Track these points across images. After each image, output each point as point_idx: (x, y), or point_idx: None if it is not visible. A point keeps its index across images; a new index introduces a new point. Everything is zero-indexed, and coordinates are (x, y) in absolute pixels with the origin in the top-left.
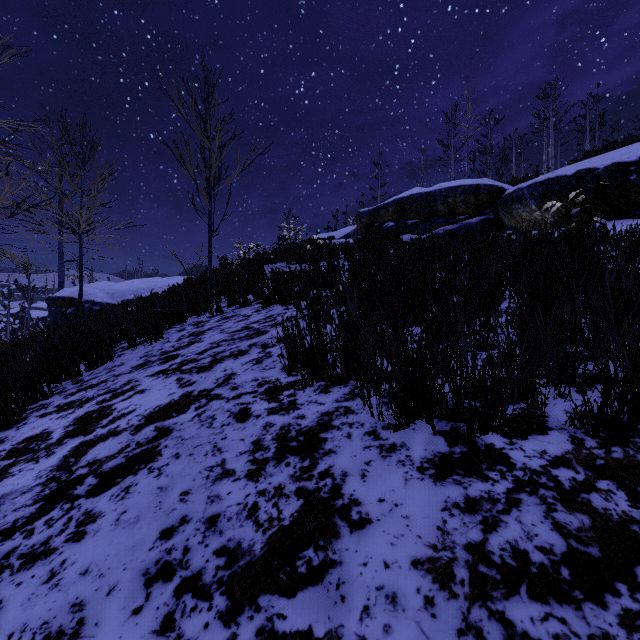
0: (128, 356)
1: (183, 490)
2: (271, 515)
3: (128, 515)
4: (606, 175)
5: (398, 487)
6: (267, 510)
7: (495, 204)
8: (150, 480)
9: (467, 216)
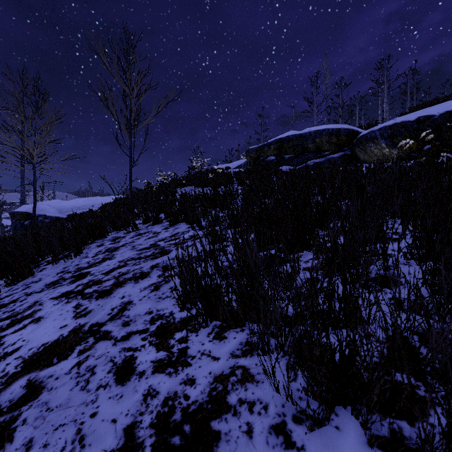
0: (48, 271)
1: None
2: None
3: None
4: (441, 120)
5: None
6: None
7: (352, 143)
8: None
9: (330, 152)
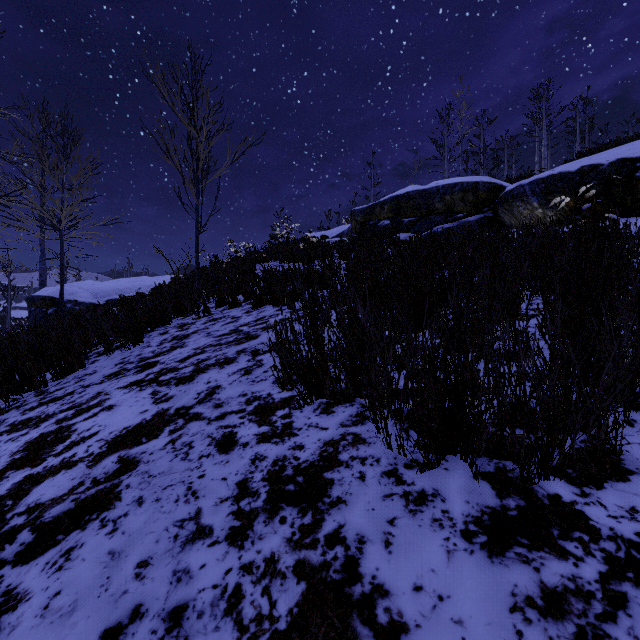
0: (102, 363)
1: (141, 558)
2: (260, 610)
3: (61, 599)
4: (611, 171)
5: (439, 565)
6: (254, 600)
7: (494, 202)
8: (100, 539)
9: (465, 214)
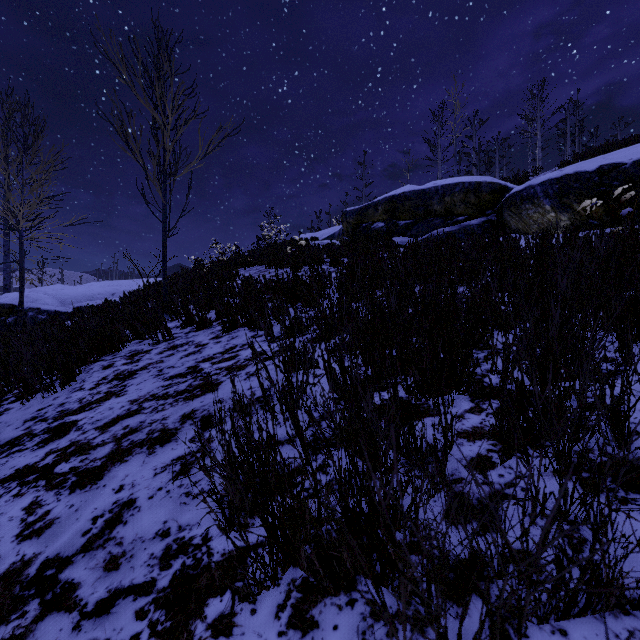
0: (11, 416)
1: None
2: None
3: None
4: (635, 171)
5: None
6: None
7: (498, 204)
8: None
9: (466, 217)
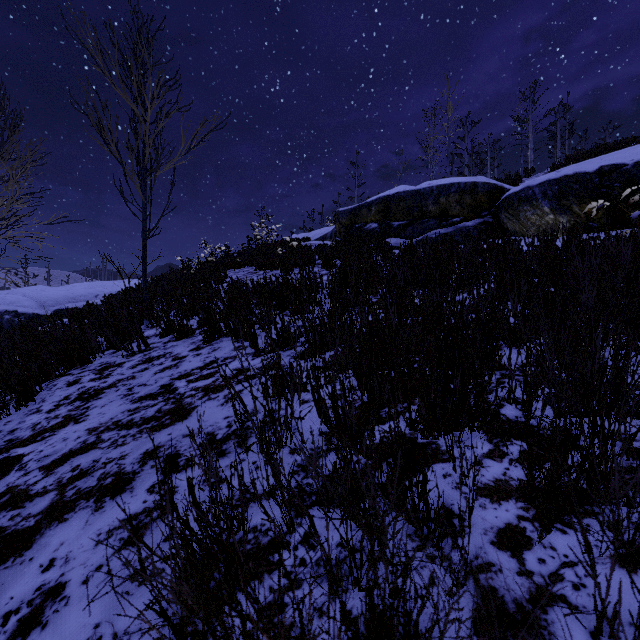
0: None
1: None
2: None
3: None
4: (637, 172)
5: None
6: None
7: (494, 205)
8: None
9: (462, 218)
